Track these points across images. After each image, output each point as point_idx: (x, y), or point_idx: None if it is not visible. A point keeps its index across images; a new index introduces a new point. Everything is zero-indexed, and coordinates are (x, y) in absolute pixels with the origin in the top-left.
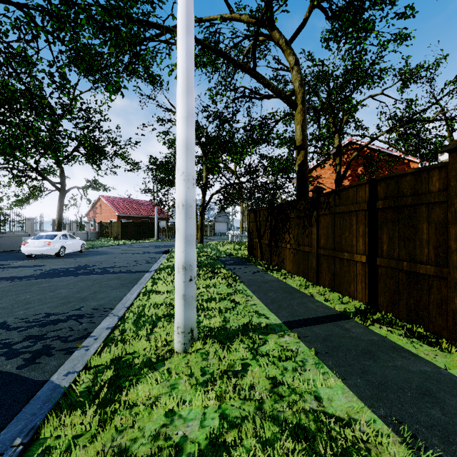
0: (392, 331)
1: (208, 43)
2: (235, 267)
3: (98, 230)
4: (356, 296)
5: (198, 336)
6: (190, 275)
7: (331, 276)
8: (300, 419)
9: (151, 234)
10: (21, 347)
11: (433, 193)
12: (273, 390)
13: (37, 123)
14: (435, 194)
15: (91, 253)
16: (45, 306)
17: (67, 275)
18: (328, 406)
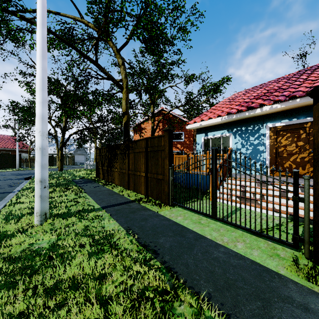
0: (149, 204)
1: (63, 38)
2: (84, 184)
3: None
4: (142, 192)
5: (50, 218)
6: (44, 185)
7: (134, 184)
8: (93, 233)
9: (13, 164)
10: None
11: (162, 146)
12: (85, 229)
13: None
14: (162, 147)
15: None
16: None
17: None
18: (106, 228)
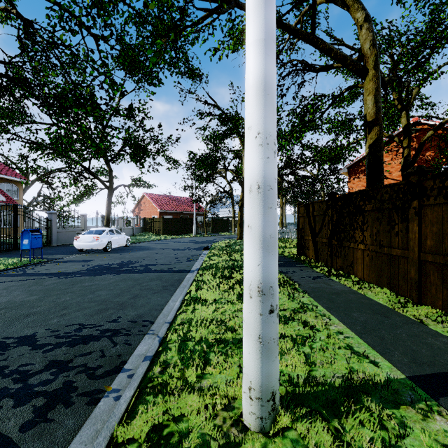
0: None
1: None
2: (288, 269)
3: (142, 226)
4: None
5: None
6: (270, 304)
7: None
8: None
9: (190, 230)
10: (37, 382)
11: None
12: None
13: (77, 110)
14: None
15: (134, 248)
16: (81, 313)
17: (110, 272)
18: None
